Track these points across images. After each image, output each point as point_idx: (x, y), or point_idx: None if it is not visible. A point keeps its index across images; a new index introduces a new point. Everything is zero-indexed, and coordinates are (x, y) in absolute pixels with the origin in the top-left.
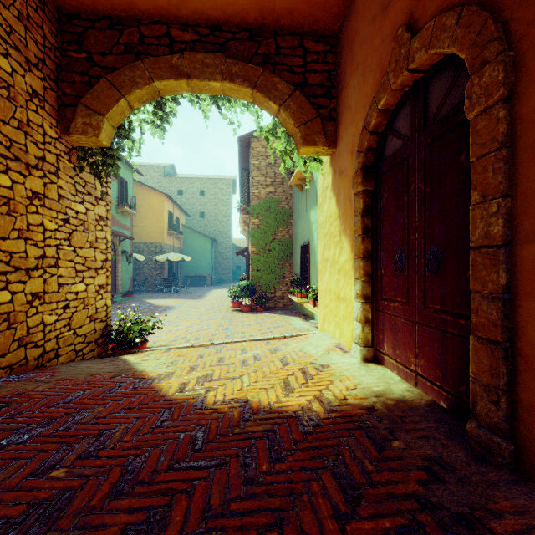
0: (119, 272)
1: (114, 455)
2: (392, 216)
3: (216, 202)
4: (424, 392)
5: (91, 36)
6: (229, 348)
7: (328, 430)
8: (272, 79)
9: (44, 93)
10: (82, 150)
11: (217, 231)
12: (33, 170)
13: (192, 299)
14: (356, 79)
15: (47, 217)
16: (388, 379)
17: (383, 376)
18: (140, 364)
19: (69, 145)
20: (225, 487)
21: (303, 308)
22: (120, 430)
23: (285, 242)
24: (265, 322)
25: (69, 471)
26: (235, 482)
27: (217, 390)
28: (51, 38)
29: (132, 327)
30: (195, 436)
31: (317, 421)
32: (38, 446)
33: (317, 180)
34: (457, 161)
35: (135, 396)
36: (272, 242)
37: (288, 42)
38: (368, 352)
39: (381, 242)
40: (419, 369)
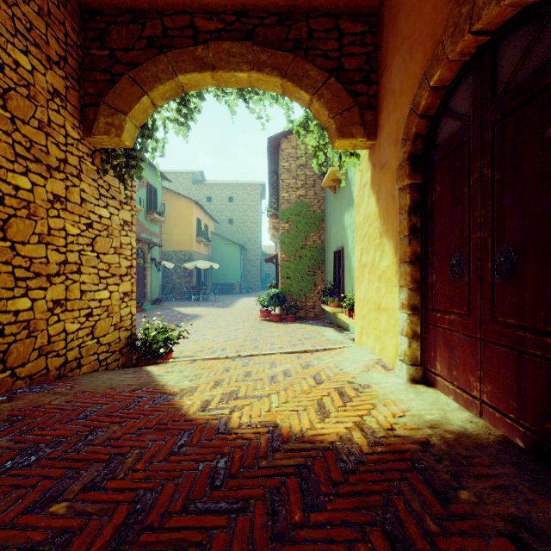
0: (148, 280)
1: (123, 487)
2: (447, 212)
3: (245, 208)
4: (491, 424)
5: (114, 32)
6: (257, 361)
7: (373, 469)
8: (303, 66)
9: (66, 92)
10: (105, 152)
11: (246, 237)
12: (54, 173)
13: (220, 308)
14: (401, 58)
15: (69, 222)
16: (443, 406)
17: (436, 401)
18: (162, 377)
19: (93, 147)
20: (248, 543)
21: (337, 318)
22: (133, 456)
23: (317, 248)
24: (295, 333)
25: (71, 505)
26: (260, 537)
27: (243, 411)
28: (73, 36)
29: (157, 336)
30: (215, 468)
31: (359, 457)
32: (43, 472)
33: (352, 180)
34: (541, 137)
35: (153, 414)
36: (303, 248)
37: (322, 24)
38: (416, 371)
39: (432, 243)
40: (484, 395)
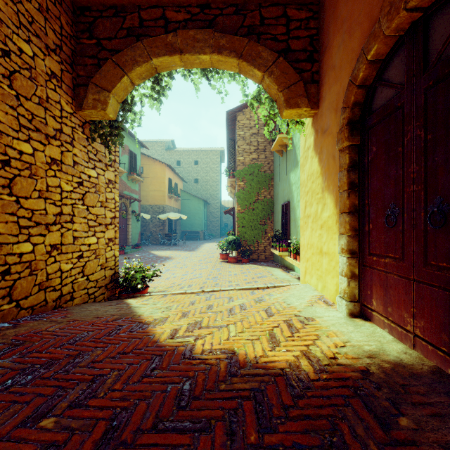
0: (129, 228)
1: (103, 405)
2: (382, 169)
3: (208, 170)
4: (424, 356)
5: (100, 24)
6: (217, 296)
7: (320, 394)
8: (256, 48)
9: (61, 74)
10: (93, 123)
11: (209, 194)
12: (51, 140)
13: (188, 251)
14: (341, 37)
15: (64, 180)
16: (379, 338)
17: (373, 334)
18: (139, 308)
19: (83, 120)
20: None
21: (284, 260)
22: (112, 377)
23: (267, 202)
24: (249, 272)
25: (58, 421)
26: None
27: (205, 339)
28: (67, 28)
29: (135, 274)
30: (181, 390)
31: (307, 382)
32: (37, 389)
33: (297, 145)
34: None
35: (130, 340)
36: (256, 202)
37: (272, 12)
38: (354, 307)
39: (369, 196)
40: (417, 330)
